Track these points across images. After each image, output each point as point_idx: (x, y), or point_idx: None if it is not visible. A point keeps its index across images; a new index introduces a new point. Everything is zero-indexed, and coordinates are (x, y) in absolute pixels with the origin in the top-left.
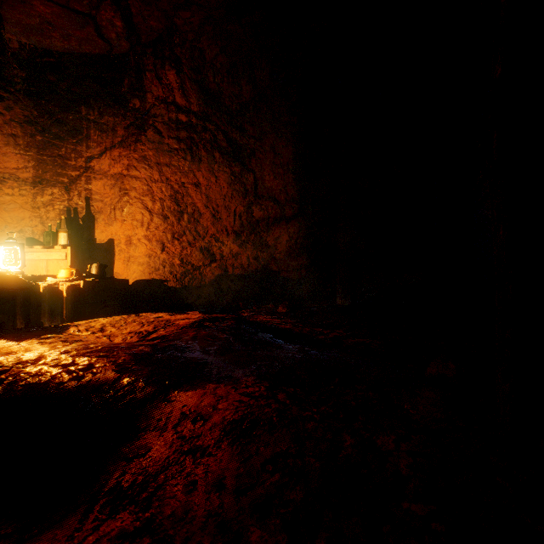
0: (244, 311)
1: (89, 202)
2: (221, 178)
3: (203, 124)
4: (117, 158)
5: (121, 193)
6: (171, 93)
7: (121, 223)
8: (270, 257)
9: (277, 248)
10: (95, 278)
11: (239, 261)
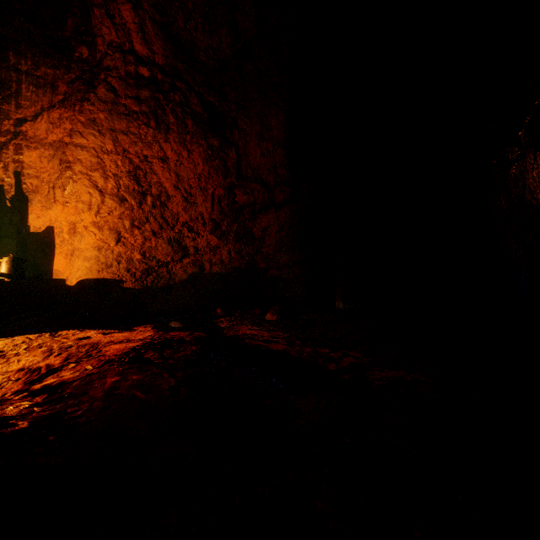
0: (222, 320)
1: (20, 178)
2: (195, 152)
3: (171, 82)
4: (57, 121)
5: (62, 166)
6: (127, 38)
7: (63, 205)
8: (257, 251)
9: (265, 241)
10: (5, 277)
11: (218, 256)
